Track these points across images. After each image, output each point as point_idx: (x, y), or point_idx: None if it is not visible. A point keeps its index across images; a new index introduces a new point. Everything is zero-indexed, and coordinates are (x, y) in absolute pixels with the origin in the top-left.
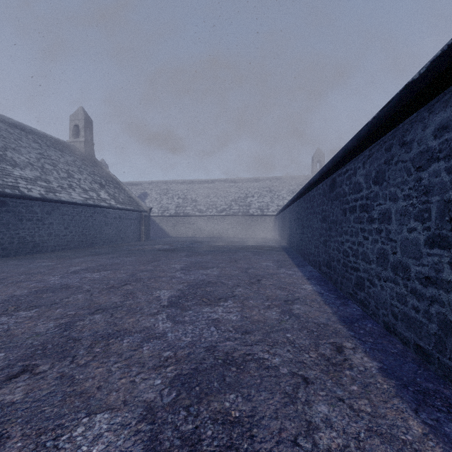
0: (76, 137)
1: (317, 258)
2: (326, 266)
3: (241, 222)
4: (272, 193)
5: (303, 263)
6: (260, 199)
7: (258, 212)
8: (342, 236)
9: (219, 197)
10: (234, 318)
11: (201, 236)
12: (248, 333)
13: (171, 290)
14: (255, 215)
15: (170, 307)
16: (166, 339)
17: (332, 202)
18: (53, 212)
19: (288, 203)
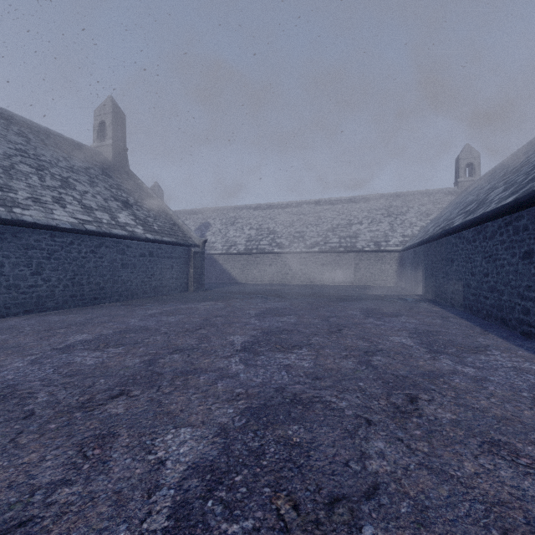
0: (103, 140)
1: None
2: None
3: (344, 263)
4: (391, 217)
5: None
6: (373, 227)
7: (371, 247)
8: None
9: (309, 225)
10: None
11: (282, 284)
12: None
13: None
14: (366, 250)
15: None
16: None
17: None
18: (2, 244)
19: (489, 215)
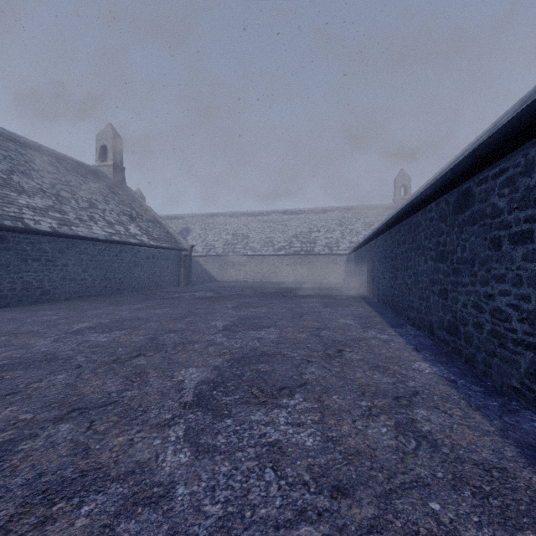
0: (104, 160)
1: (425, 315)
2: (447, 331)
3: (304, 263)
4: (343, 226)
5: (398, 320)
6: (328, 234)
7: (326, 251)
8: (488, 284)
9: (277, 232)
10: (310, 441)
11: (254, 281)
12: (344, 494)
13: (203, 369)
14: (321, 254)
15: (195, 408)
16: (170, 507)
17: (461, 228)
18: (67, 251)
19: (369, 237)
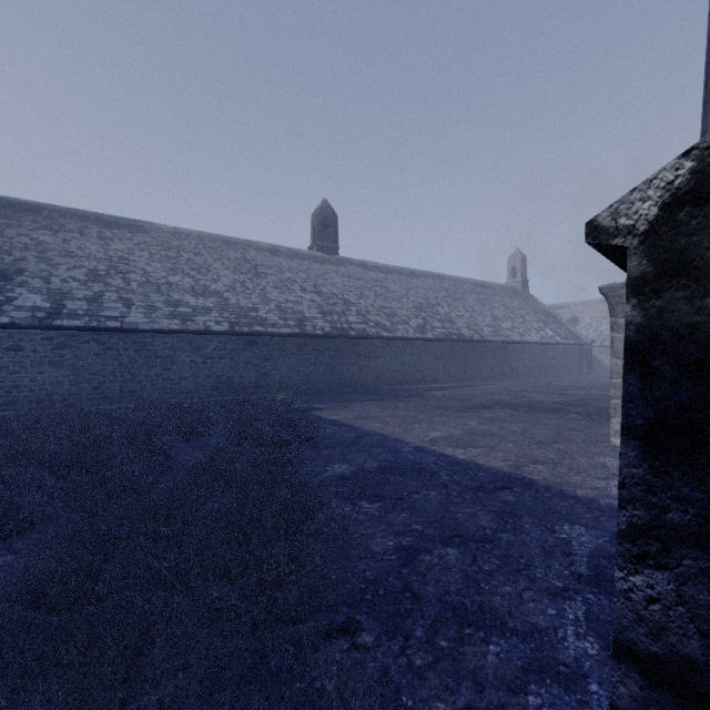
0: (512, 277)
1: None
2: None
3: None
4: None
5: None
6: None
7: None
8: None
9: None
10: None
11: None
12: None
13: None
14: None
15: None
16: None
17: None
18: (524, 351)
19: None
